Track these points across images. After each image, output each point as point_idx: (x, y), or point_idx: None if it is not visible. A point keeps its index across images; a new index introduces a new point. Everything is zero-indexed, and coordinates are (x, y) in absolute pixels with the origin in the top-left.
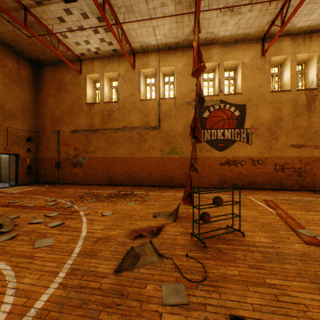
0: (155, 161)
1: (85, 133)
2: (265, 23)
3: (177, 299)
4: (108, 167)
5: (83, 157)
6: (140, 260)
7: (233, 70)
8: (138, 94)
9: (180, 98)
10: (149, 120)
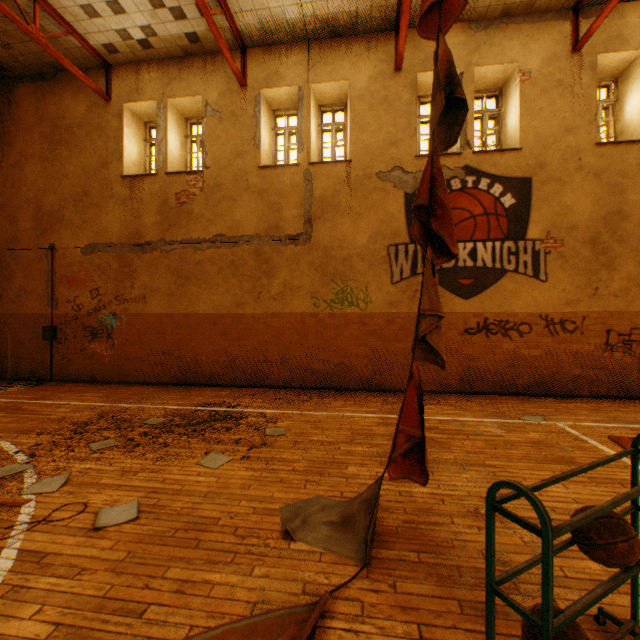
0: (297, 323)
1: (119, 252)
2: None
3: None
4: (179, 338)
5: (114, 313)
6: None
7: (495, 96)
8: (254, 153)
9: (362, 161)
10: (282, 218)
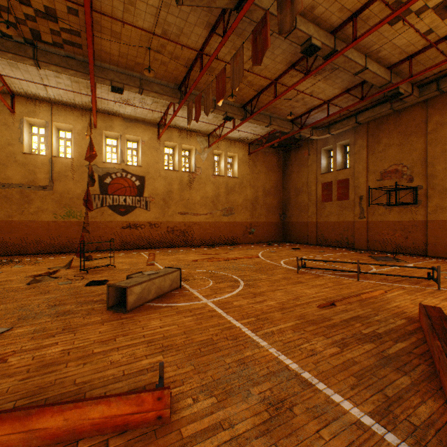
0: (46, 225)
1: None
2: (157, 117)
3: (67, 283)
4: None
5: None
6: (43, 281)
7: (137, 142)
8: (20, 145)
9: (80, 160)
10: (37, 178)
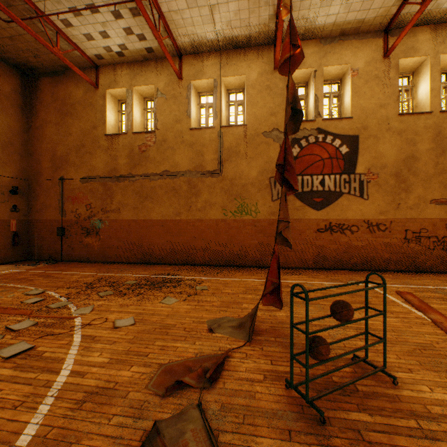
0: (213, 225)
1: (103, 181)
2: (393, 0)
3: None
4: (140, 235)
5: (100, 219)
6: None
7: (337, 83)
8: (187, 120)
9: (254, 125)
10: (204, 160)
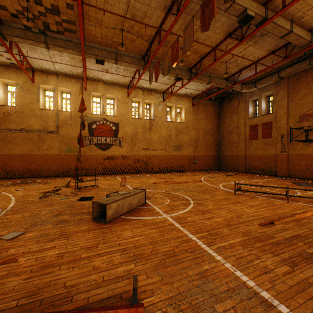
0: (54, 157)
1: None
2: (127, 81)
3: (65, 198)
4: (4, 163)
5: None
6: (50, 196)
7: (113, 100)
8: (37, 104)
9: (75, 112)
10: (48, 125)
